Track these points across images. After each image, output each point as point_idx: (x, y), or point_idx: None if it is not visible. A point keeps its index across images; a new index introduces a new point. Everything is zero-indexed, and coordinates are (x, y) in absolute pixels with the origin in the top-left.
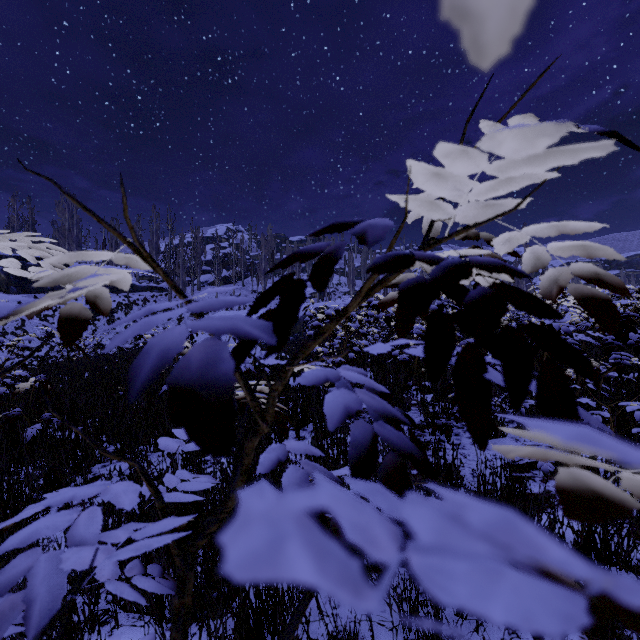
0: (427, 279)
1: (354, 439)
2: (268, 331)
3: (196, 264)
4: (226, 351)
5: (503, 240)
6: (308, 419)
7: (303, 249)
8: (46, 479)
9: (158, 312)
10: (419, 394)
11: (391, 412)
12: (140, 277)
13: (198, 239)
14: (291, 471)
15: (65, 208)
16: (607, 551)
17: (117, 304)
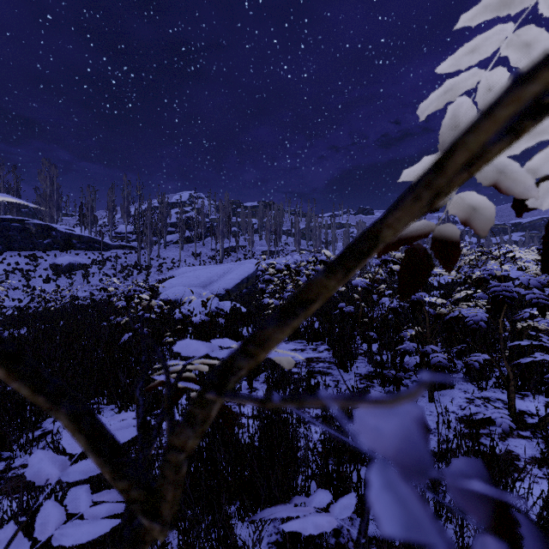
0: None
1: None
2: None
3: (162, 226)
4: None
5: None
6: (260, 369)
7: None
8: None
9: (128, 267)
10: (364, 343)
11: None
12: (113, 237)
13: (164, 204)
14: None
15: (46, 176)
16: None
17: (92, 260)
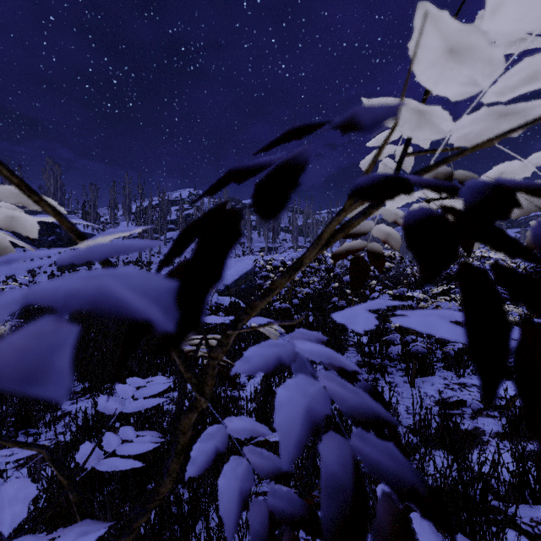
0: (439, 212)
1: (326, 477)
2: (167, 303)
3: (163, 223)
4: (68, 349)
5: (493, 176)
6: None
7: (243, 166)
8: (17, 417)
9: (130, 264)
10: (355, 336)
11: (372, 410)
12: None
13: (164, 201)
14: (232, 467)
15: (50, 175)
16: (540, 491)
17: None
